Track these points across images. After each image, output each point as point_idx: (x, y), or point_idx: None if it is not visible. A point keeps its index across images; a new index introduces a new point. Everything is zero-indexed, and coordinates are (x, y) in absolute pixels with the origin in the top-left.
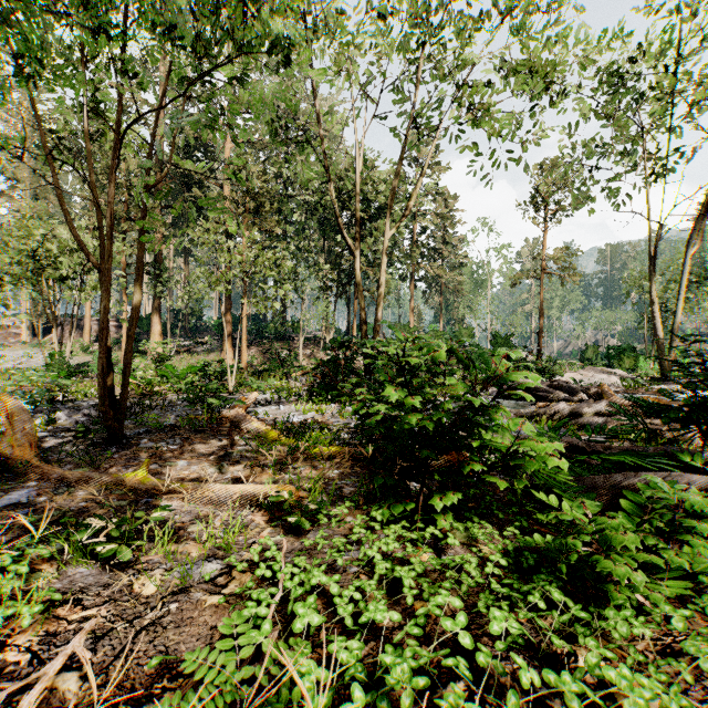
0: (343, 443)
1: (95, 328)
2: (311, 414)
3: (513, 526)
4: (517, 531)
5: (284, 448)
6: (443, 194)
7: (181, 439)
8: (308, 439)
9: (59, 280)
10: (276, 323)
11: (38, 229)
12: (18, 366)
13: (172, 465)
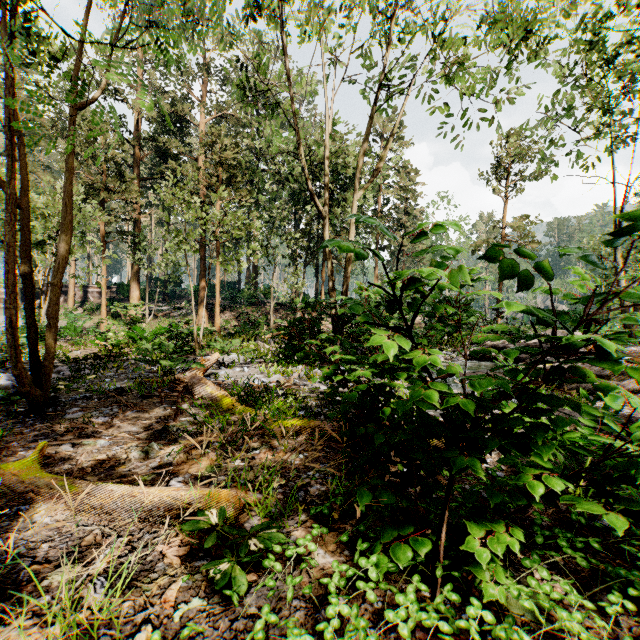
0: (310, 412)
1: (80, 294)
2: (276, 377)
3: (614, 587)
4: (629, 604)
5: (239, 420)
6: (405, 167)
7: (120, 407)
8: (267, 409)
9: (33, 244)
10: (248, 289)
11: None
12: (3, 329)
13: (89, 445)
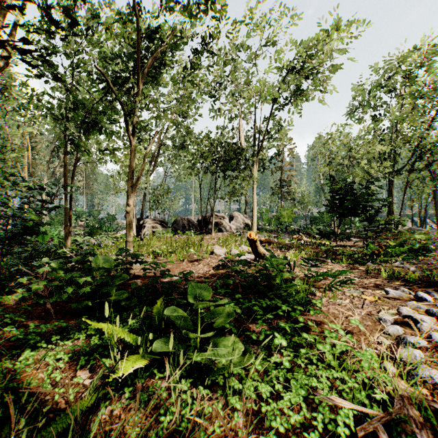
0: None
1: None
2: None
3: None
4: None
5: None
6: None
7: None
8: None
9: None
10: None
11: None
12: None
13: None
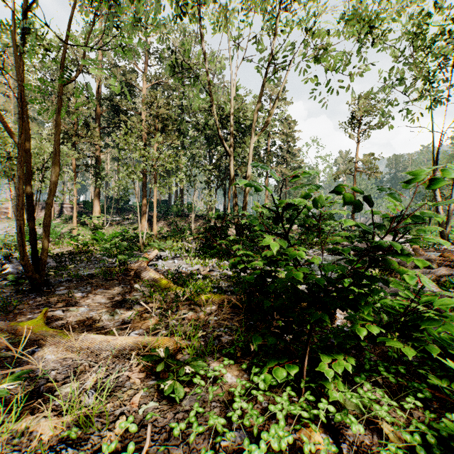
0: (221, 290)
1: (57, 208)
2: (197, 266)
3: (411, 394)
4: (418, 403)
5: (173, 295)
6: (287, 119)
7: (92, 287)
8: (192, 288)
9: None
10: (176, 205)
11: (10, 138)
12: (4, 233)
13: (73, 311)
